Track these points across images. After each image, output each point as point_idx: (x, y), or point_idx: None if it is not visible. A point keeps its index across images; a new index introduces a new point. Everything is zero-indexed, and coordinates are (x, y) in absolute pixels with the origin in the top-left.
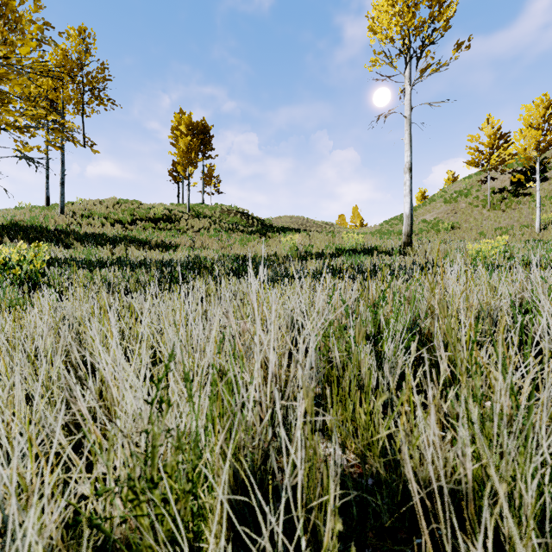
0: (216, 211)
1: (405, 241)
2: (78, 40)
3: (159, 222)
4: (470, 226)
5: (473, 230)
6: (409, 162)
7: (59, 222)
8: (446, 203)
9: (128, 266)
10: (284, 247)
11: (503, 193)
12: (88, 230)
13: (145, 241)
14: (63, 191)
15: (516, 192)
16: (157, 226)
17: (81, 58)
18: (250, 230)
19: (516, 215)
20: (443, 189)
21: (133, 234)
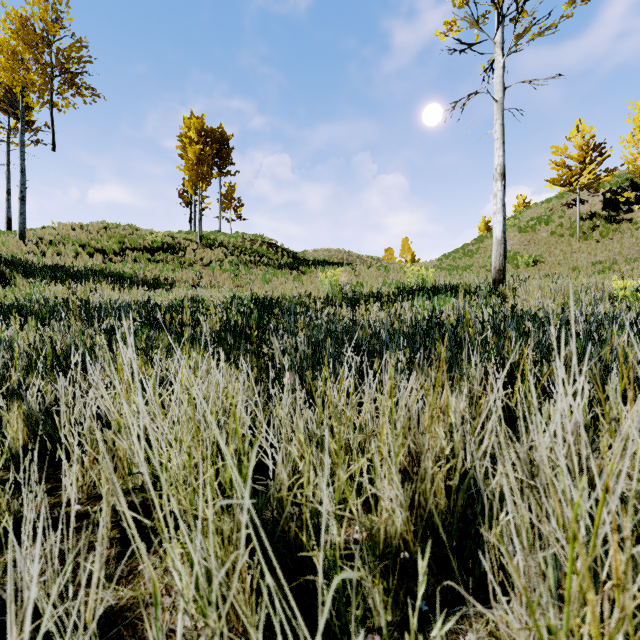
0: (235, 241)
1: (496, 278)
2: (44, 6)
3: (158, 253)
4: (557, 260)
5: (562, 265)
6: (501, 165)
7: (13, 250)
8: (521, 233)
9: (33, 318)
10: (322, 285)
11: (594, 220)
12: (49, 261)
13: (130, 277)
14: (23, 208)
15: (611, 218)
16: (154, 257)
17: (49, 30)
18: (278, 264)
19: (615, 246)
20: (515, 216)
21: (116, 267)
